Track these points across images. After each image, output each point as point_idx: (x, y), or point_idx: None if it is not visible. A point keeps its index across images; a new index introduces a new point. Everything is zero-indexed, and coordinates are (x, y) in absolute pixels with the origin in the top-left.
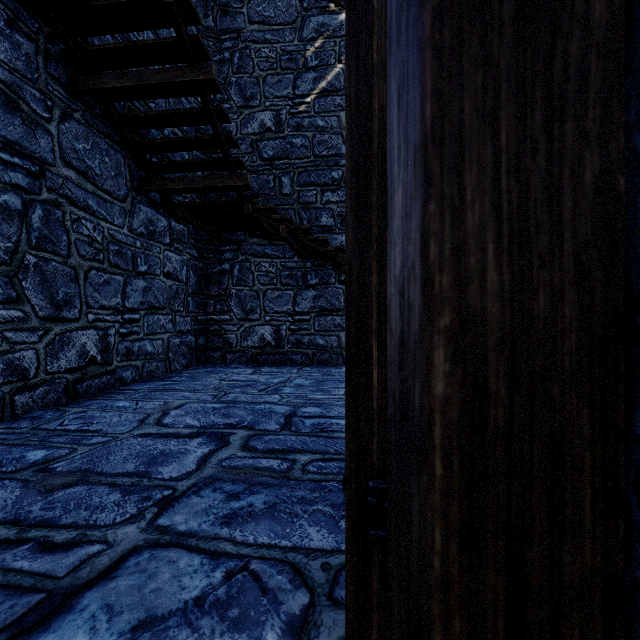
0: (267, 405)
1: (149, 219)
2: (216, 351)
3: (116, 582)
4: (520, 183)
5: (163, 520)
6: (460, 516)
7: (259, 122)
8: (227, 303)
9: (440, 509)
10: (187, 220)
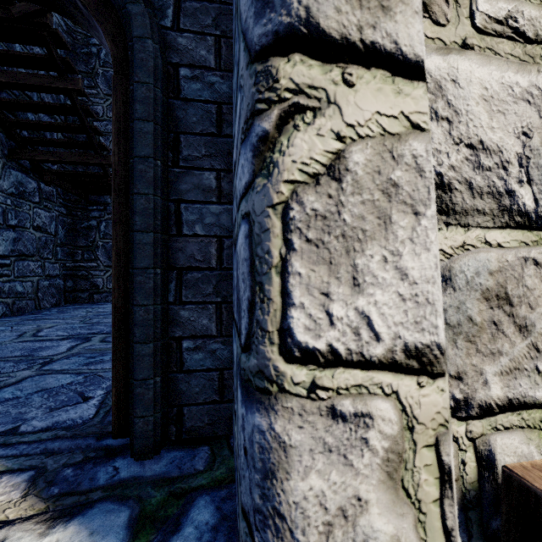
0: None
1: (19, 181)
2: (84, 292)
3: (22, 384)
4: (126, 228)
5: (46, 368)
6: (117, 278)
7: None
8: (94, 253)
9: (114, 277)
10: (56, 184)
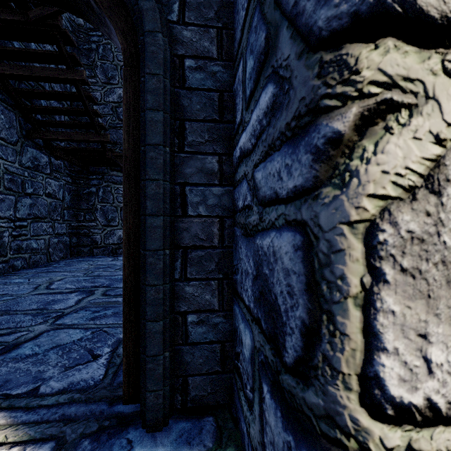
0: (120, 276)
1: (34, 157)
2: (86, 247)
3: (39, 340)
4: (135, 209)
5: (59, 322)
6: (127, 255)
7: (117, 95)
8: (94, 214)
9: (124, 254)
10: (64, 158)
